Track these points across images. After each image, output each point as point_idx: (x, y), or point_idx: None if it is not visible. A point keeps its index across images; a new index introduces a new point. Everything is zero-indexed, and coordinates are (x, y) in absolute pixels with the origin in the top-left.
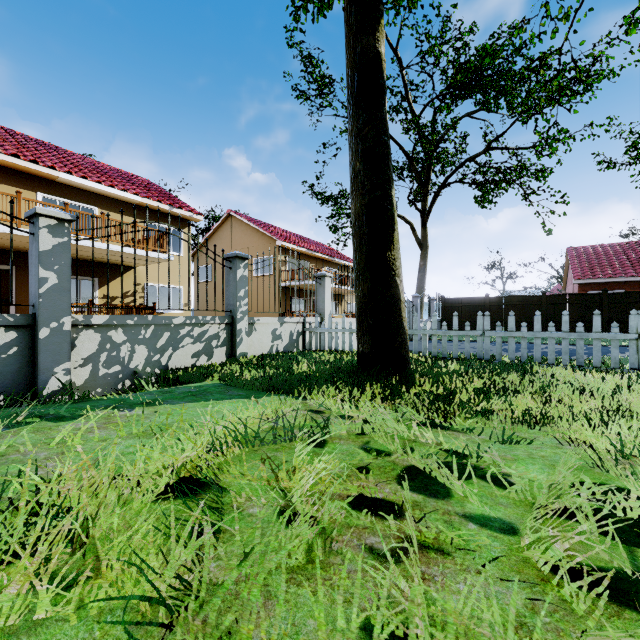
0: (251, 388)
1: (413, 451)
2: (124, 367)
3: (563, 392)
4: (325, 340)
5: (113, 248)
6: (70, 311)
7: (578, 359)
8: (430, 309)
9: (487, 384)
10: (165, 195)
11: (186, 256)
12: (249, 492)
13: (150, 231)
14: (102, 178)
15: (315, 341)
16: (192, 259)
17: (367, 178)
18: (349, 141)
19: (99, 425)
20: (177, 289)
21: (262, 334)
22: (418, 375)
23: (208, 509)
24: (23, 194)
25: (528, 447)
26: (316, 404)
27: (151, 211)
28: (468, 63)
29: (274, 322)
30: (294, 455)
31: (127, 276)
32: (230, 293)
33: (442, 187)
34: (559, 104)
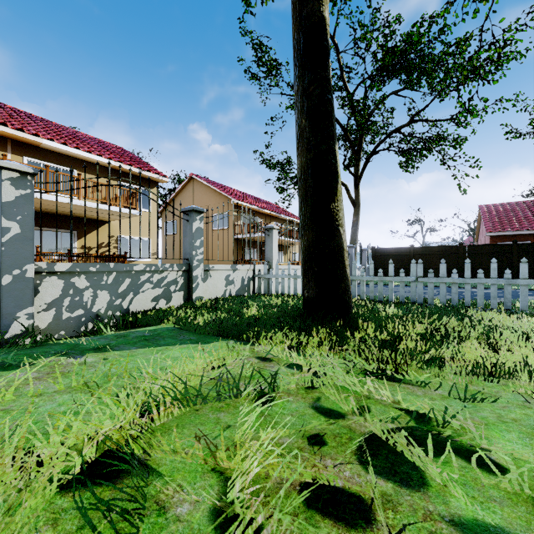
0: (202, 332)
1: (369, 411)
2: (87, 311)
3: (508, 339)
4: (273, 285)
5: (88, 205)
6: (33, 259)
7: (506, 303)
8: (363, 258)
9: (428, 329)
10: (136, 160)
11: (154, 212)
12: (176, 487)
13: (122, 191)
14: (80, 145)
15: (264, 286)
16: (160, 215)
17: (312, 134)
18: (295, 101)
19: (41, 375)
20: (146, 240)
21: (216, 280)
22: (361, 319)
23: (120, 516)
24: (11, 158)
25: (493, 406)
26: (264, 351)
27: (123, 173)
28: (395, 47)
29: (227, 269)
30: (238, 420)
31: (102, 229)
32: (187, 243)
33: (372, 154)
34: (480, 76)
